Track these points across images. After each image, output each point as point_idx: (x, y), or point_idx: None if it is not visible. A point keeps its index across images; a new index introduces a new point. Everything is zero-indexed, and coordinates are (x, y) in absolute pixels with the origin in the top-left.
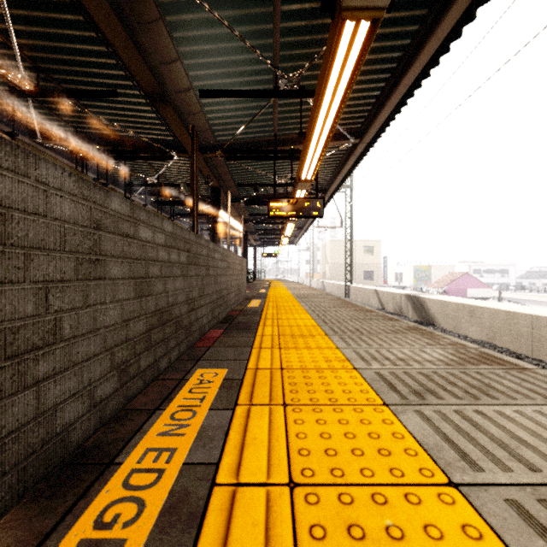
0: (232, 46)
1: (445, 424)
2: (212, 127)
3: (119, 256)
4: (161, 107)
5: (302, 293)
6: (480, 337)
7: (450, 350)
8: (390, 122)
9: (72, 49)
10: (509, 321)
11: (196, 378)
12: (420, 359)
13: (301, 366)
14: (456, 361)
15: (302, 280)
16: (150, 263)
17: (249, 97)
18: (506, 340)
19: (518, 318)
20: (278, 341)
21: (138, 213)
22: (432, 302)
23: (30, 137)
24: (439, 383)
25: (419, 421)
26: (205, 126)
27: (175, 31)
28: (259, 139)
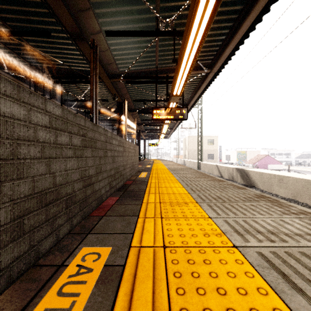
0: None
1: None
2: (116, 61)
3: None
4: (80, 43)
5: (173, 167)
6: (287, 195)
7: (307, 220)
8: (231, 57)
9: (17, 0)
10: (307, 186)
11: (76, 262)
12: (289, 232)
13: (182, 242)
14: None
15: (172, 159)
16: (23, 143)
17: (139, 35)
18: (305, 198)
19: None
20: (159, 209)
21: None
22: (254, 173)
23: (1, 68)
24: None
25: None
26: (111, 60)
27: None
28: (146, 70)
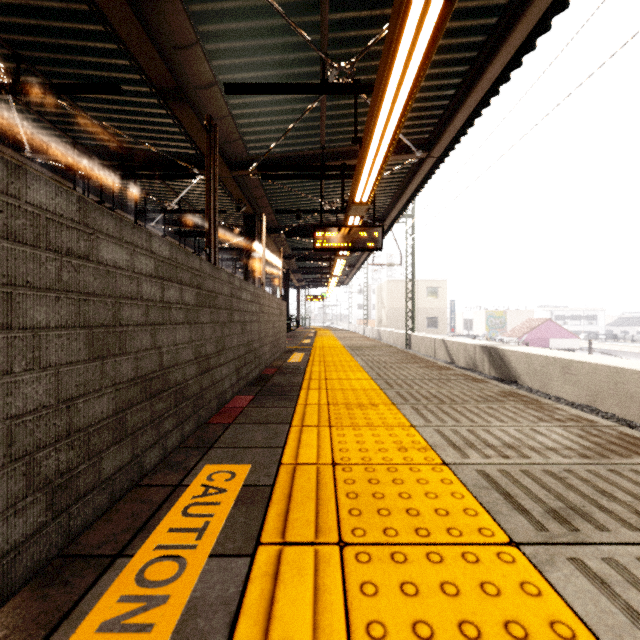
0: (266, 25)
1: (639, 595)
2: (243, 137)
3: (49, 288)
4: (177, 107)
5: (356, 344)
6: (577, 398)
7: (576, 430)
8: (467, 129)
9: (59, 28)
10: (616, 380)
11: (200, 482)
12: (538, 445)
13: (363, 458)
14: (593, 450)
15: (353, 328)
16: (125, 302)
17: (289, 93)
18: (611, 403)
19: (627, 376)
20: (327, 414)
21: (98, 218)
22: (515, 355)
23: (17, 150)
24: (586, 493)
25: (587, 588)
26: (235, 134)
27: (192, 2)
28: (302, 153)
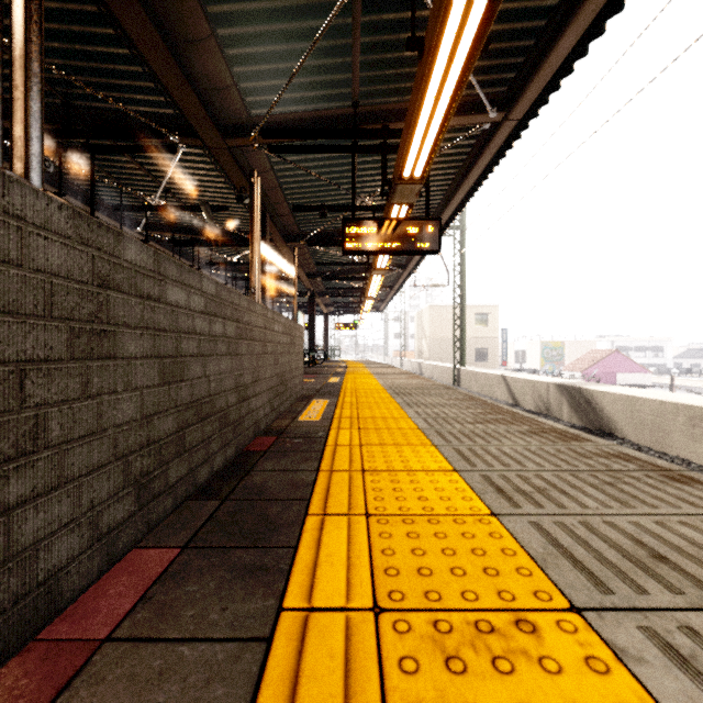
0: None
1: None
2: (239, 83)
3: None
4: None
5: (400, 384)
6: None
7: None
8: (574, 62)
9: None
10: None
11: None
12: None
13: None
14: None
15: (389, 361)
16: None
17: None
18: None
19: None
20: None
21: None
22: (610, 399)
23: None
24: None
25: None
26: (225, 76)
27: None
28: (326, 113)
